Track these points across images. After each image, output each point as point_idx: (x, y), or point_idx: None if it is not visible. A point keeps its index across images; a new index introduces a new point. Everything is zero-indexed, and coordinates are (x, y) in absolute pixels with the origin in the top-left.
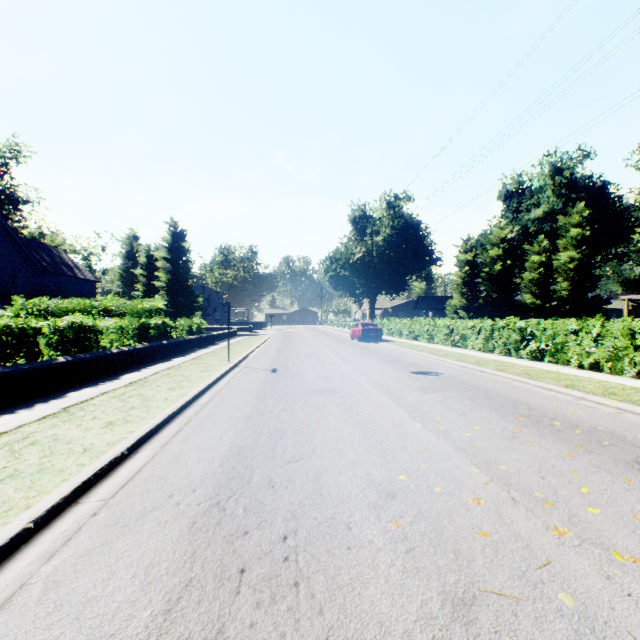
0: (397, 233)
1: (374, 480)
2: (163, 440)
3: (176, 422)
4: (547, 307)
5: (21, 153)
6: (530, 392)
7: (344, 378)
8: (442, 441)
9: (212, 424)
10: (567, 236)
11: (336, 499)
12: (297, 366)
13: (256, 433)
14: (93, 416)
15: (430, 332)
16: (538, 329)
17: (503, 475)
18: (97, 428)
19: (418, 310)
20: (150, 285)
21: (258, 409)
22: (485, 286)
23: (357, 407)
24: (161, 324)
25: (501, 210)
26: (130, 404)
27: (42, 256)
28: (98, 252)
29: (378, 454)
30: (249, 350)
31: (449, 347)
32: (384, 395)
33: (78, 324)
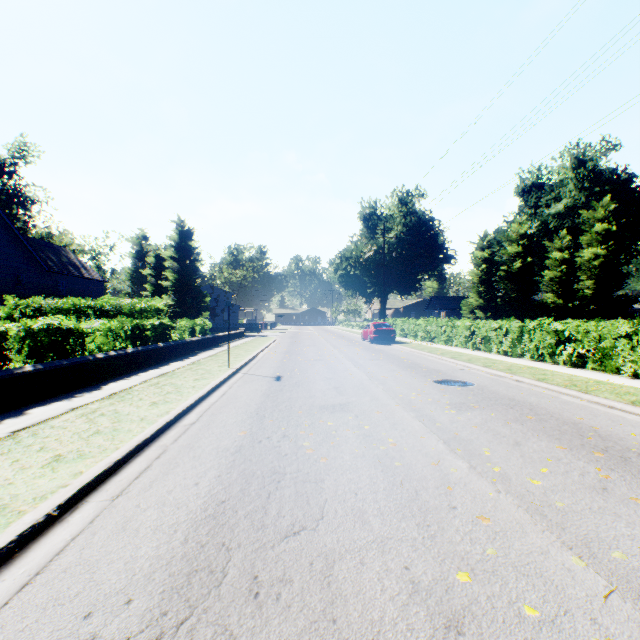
0: (409, 230)
1: (419, 583)
2: (118, 486)
3: (146, 454)
4: (570, 307)
5: (29, 153)
6: (589, 411)
7: (358, 389)
8: (504, 495)
9: (190, 458)
10: (591, 231)
11: (360, 634)
12: (304, 373)
13: (245, 476)
14: (41, 446)
15: (448, 334)
16: (579, 331)
17: (626, 575)
18: (35, 467)
19: (431, 310)
20: (158, 285)
21: (253, 434)
22: (503, 285)
23: (377, 432)
24: (159, 325)
25: (518, 206)
26: (96, 426)
27: (48, 256)
28: (106, 252)
29: (416, 521)
30: (254, 353)
31: (470, 350)
32: (409, 414)
33: (57, 326)
